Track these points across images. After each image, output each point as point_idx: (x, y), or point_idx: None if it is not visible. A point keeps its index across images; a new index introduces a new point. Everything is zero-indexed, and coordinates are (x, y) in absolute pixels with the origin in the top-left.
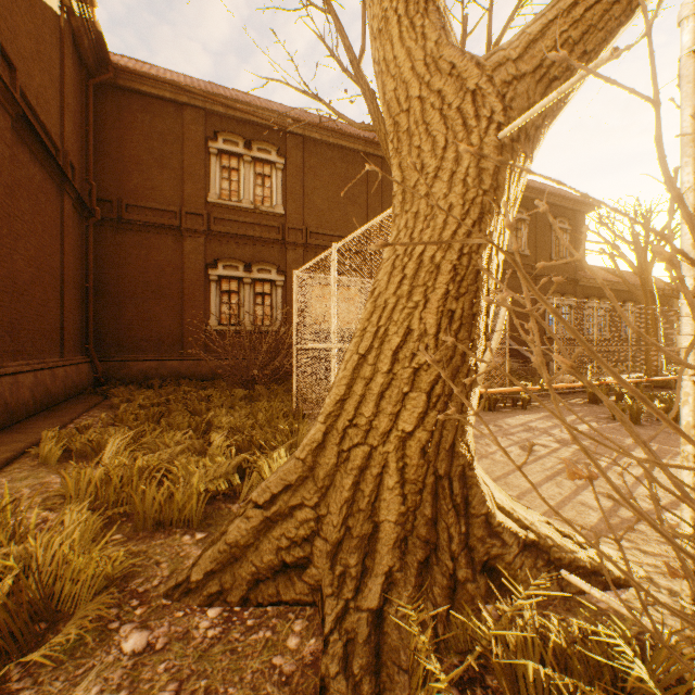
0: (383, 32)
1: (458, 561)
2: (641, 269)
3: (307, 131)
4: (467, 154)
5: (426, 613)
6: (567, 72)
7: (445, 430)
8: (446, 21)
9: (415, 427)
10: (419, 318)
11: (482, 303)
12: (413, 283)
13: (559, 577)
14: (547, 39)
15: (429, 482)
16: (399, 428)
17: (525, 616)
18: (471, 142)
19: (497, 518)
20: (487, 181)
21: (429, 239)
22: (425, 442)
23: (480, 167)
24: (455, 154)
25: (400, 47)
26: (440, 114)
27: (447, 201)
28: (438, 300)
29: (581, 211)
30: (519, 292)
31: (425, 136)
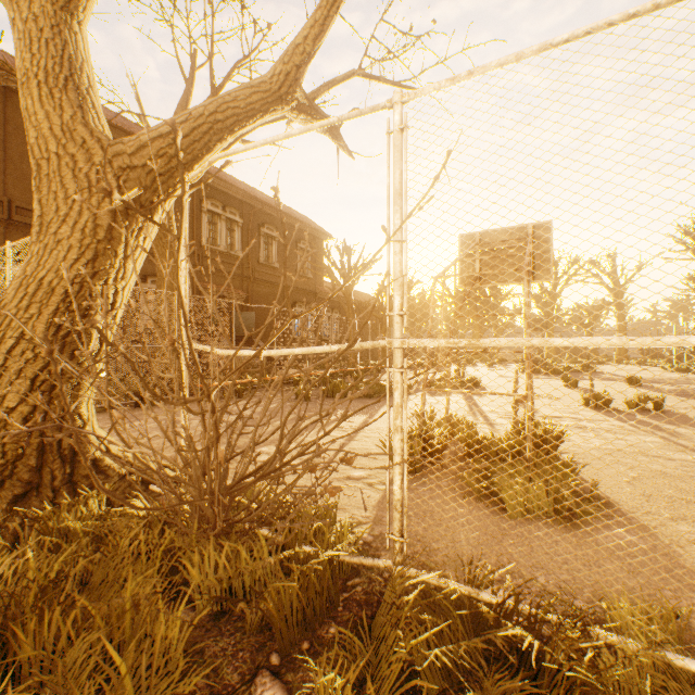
0: (27, 86)
1: (61, 492)
2: (346, 290)
3: (12, 82)
4: (88, 211)
5: (12, 523)
6: (170, 172)
7: (54, 405)
8: (89, 100)
9: (19, 403)
10: (33, 326)
11: (97, 317)
12: (33, 300)
13: (148, 489)
14: (153, 149)
15: (36, 442)
16: (5, 406)
17: (91, 507)
18: (93, 204)
19: (107, 462)
20: (102, 234)
21: (52, 268)
22: (28, 413)
23: (97, 223)
24: (81, 208)
25: (40, 107)
26: (74, 173)
27: (70, 242)
28: (50, 314)
29: (320, 238)
30: (271, 299)
31: (61, 186)
